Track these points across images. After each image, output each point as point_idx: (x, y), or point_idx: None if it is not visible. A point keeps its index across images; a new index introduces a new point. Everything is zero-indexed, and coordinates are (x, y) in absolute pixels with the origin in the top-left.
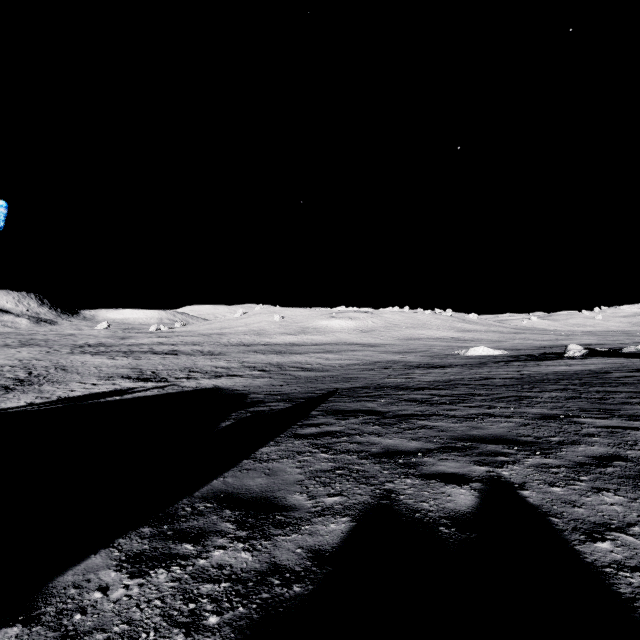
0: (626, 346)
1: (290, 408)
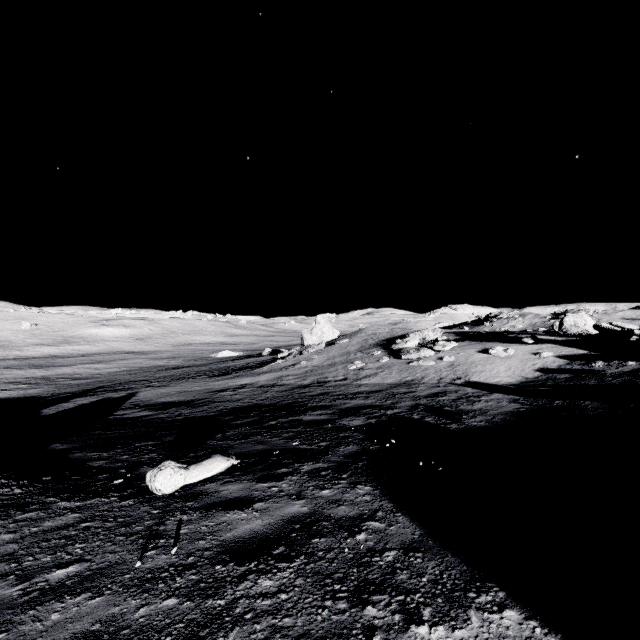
0: None
1: (74, 394)
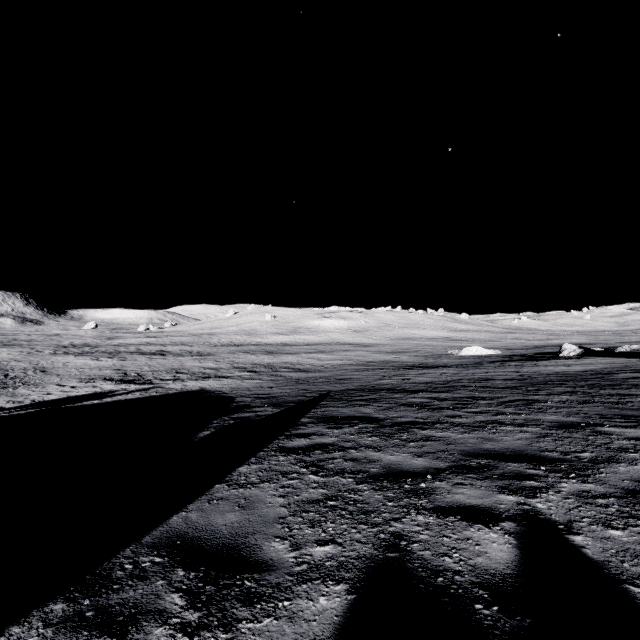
0: (618, 345)
1: (278, 414)
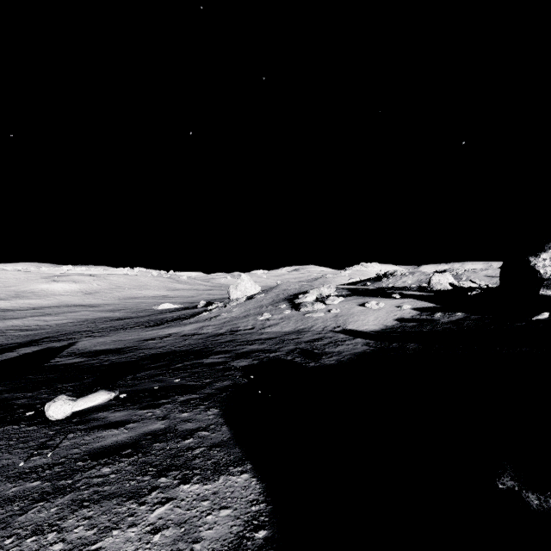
0: None
1: (20, 345)
